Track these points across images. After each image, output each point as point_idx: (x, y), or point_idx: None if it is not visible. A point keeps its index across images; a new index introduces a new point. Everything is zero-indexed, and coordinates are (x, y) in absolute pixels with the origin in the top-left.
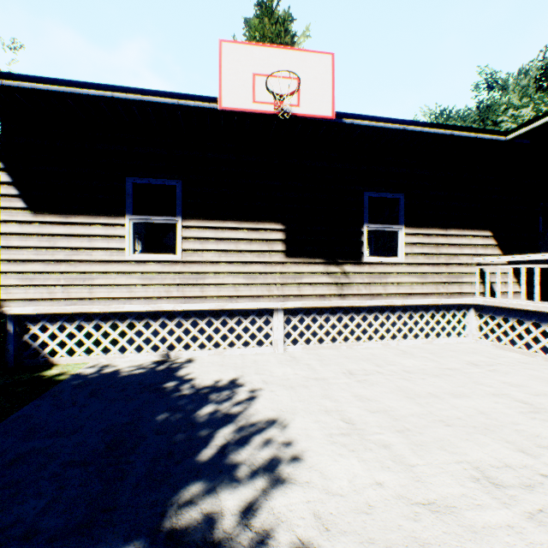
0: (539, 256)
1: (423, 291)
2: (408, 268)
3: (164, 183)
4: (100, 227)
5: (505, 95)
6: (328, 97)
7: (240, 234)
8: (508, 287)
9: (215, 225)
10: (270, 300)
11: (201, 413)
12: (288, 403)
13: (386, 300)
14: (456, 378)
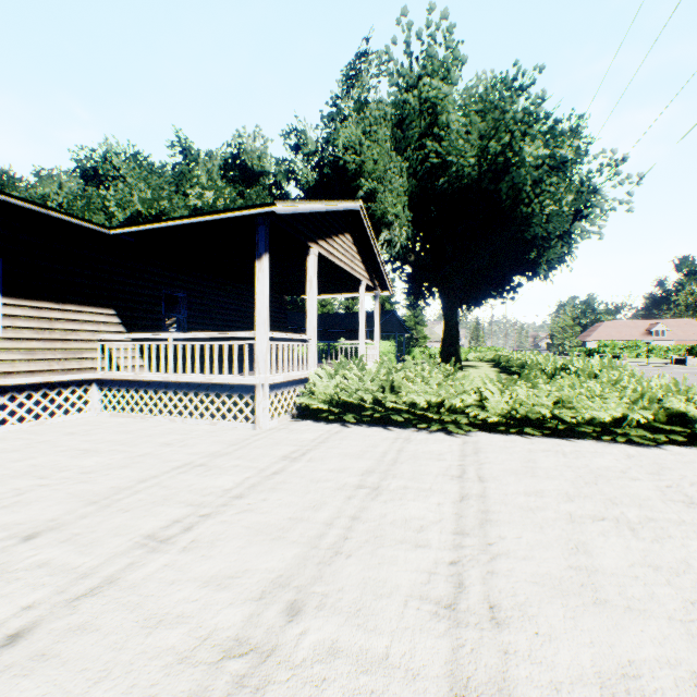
0: (139, 335)
1: (32, 369)
2: (10, 343)
3: None
4: None
5: (199, 169)
6: None
7: None
8: (121, 361)
9: None
10: None
11: None
12: None
13: None
14: (39, 448)
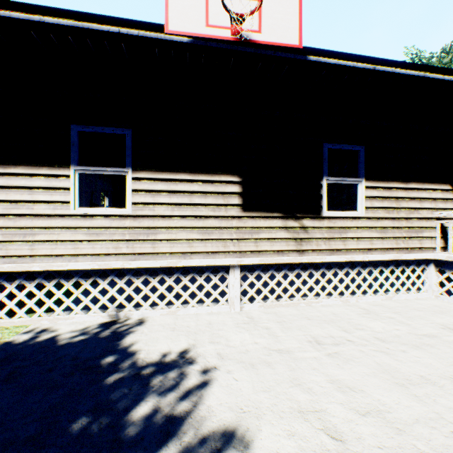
0: None
1: (383, 246)
2: (368, 222)
3: (113, 132)
4: (42, 178)
5: None
6: (294, 22)
7: (194, 186)
8: None
9: (167, 177)
10: (225, 256)
11: (136, 414)
12: (249, 396)
13: (346, 255)
14: (442, 351)
